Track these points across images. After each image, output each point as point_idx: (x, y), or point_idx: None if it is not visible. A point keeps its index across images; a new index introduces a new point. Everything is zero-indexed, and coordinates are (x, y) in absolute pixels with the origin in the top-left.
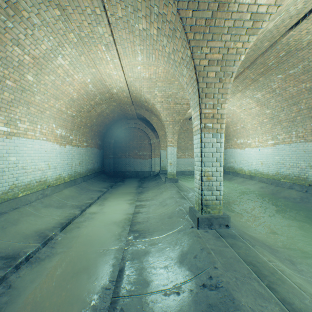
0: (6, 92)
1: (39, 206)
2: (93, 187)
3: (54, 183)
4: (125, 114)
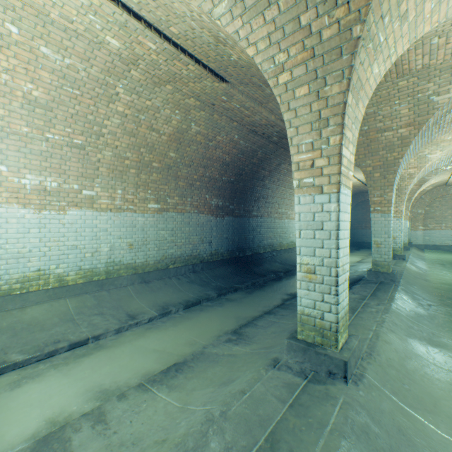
0: None
1: None
2: None
3: None
4: (360, 191)
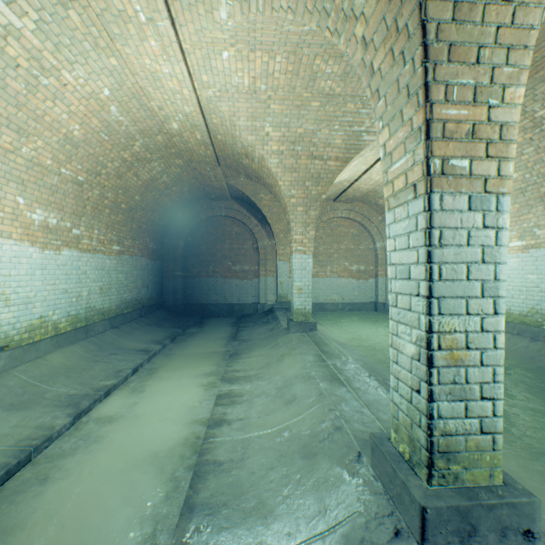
0: None
1: None
2: (130, 342)
3: (23, 339)
4: (205, 188)
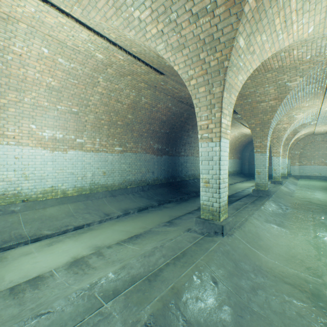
0: None
1: None
2: (236, 179)
3: None
4: None
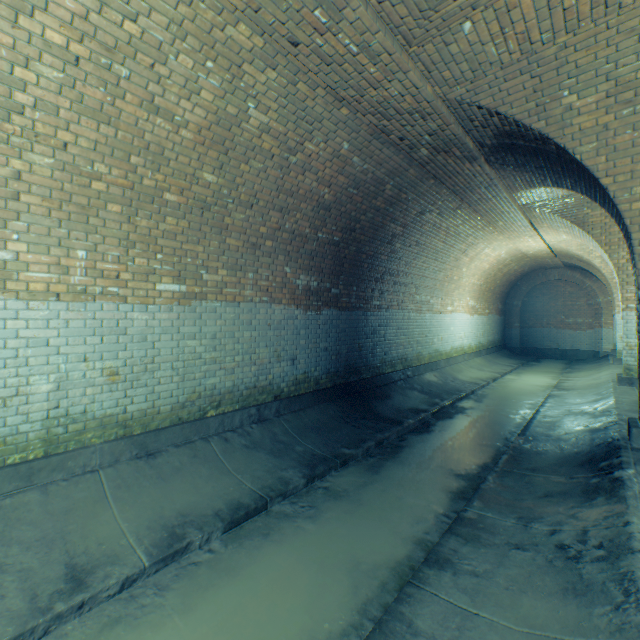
0: (452, 284)
1: (466, 366)
2: (499, 362)
3: (466, 351)
4: (541, 265)
